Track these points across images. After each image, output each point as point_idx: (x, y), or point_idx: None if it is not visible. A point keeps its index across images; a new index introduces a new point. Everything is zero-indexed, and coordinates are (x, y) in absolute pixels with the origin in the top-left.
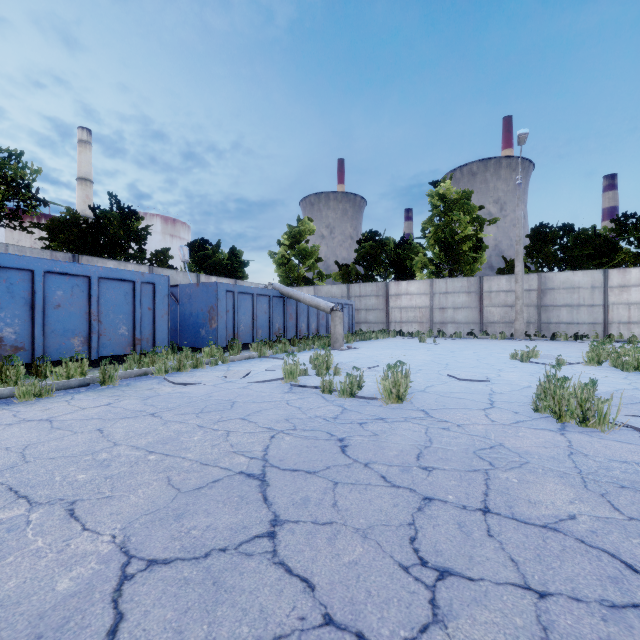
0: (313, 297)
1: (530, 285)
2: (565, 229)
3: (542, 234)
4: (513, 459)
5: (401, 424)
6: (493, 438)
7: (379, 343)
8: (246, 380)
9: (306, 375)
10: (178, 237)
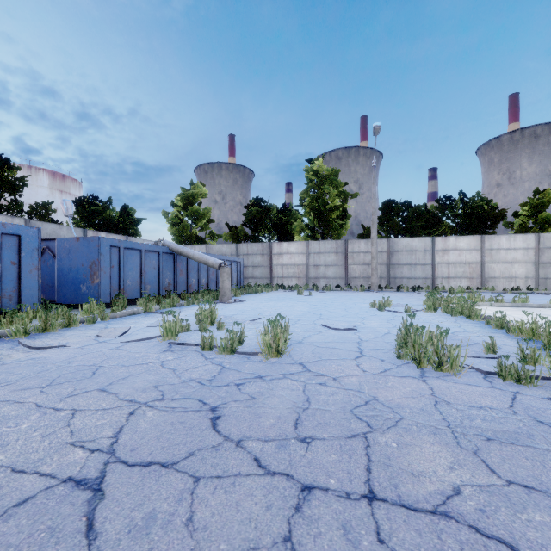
0: (202, 254)
1: (382, 248)
2: (406, 205)
3: (390, 208)
4: (388, 416)
5: (280, 382)
6: (367, 391)
7: (264, 296)
8: (122, 339)
9: (188, 331)
10: (68, 193)
